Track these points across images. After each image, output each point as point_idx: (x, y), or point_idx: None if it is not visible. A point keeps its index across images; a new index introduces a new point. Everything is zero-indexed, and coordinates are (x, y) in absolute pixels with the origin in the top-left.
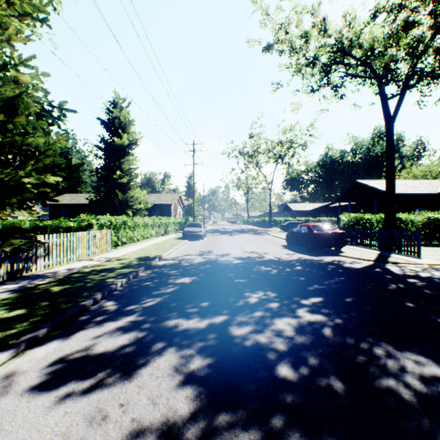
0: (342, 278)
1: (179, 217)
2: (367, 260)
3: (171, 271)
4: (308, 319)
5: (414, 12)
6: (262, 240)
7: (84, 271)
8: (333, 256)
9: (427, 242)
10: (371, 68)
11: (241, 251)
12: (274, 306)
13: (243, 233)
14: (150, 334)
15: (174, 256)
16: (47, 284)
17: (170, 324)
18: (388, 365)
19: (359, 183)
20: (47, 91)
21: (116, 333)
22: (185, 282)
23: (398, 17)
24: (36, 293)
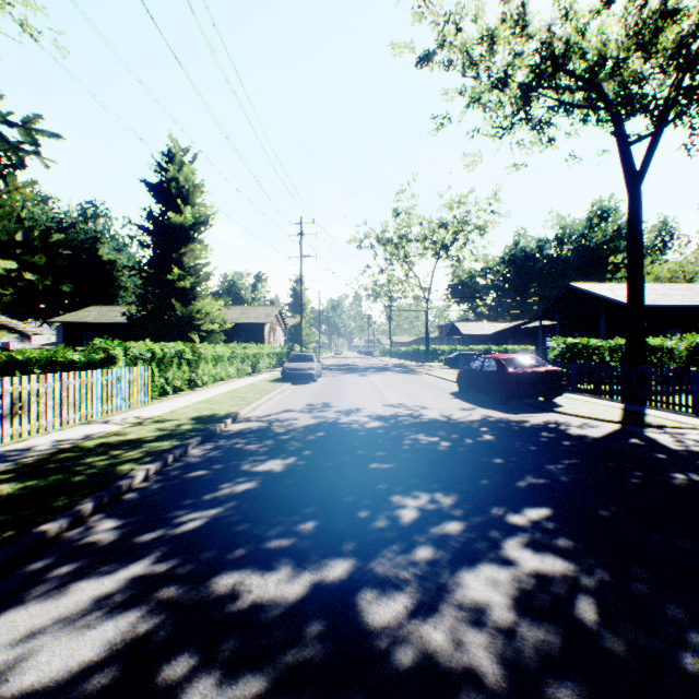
0: (575, 459)
1: (279, 345)
2: (608, 422)
3: (251, 444)
4: (534, 569)
5: None
6: (416, 384)
7: (84, 446)
8: (543, 414)
9: None
10: (601, 92)
11: (381, 403)
12: (455, 533)
13: (384, 371)
14: (168, 622)
15: (262, 413)
16: None
17: (223, 589)
18: None
19: (576, 288)
20: None
21: (86, 620)
22: (274, 471)
23: (649, 2)
24: None
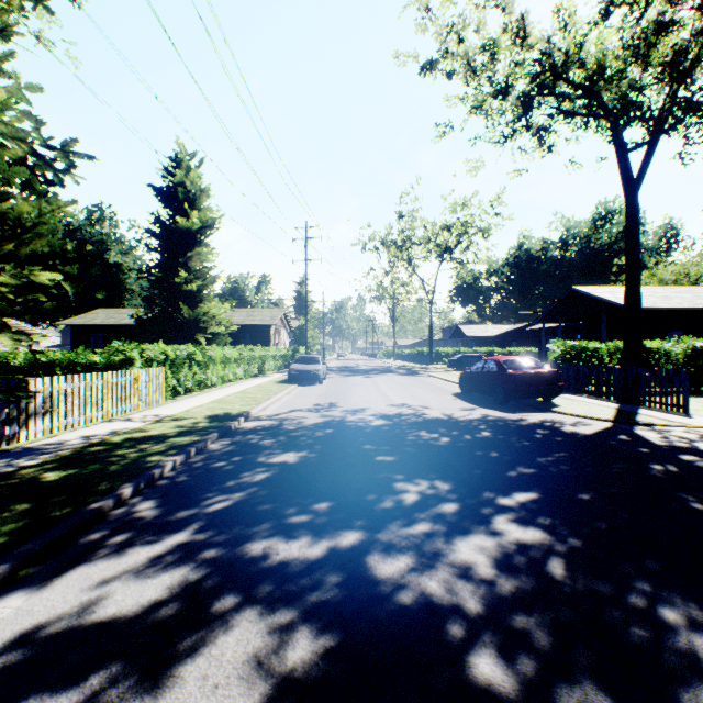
0: (565, 453)
1: (284, 347)
2: (600, 420)
3: (265, 440)
4: (516, 538)
5: (673, 3)
6: (419, 385)
7: (112, 440)
8: (540, 413)
9: (691, 388)
10: (600, 100)
11: (385, 403)
12: (450, 511)
13: (388, 373)
14: (214, 574)
15: (271, 412)
16: (37, 468)
17: (255, 552)
18: (698, 651)
19: (577, 291)
20: (40, 120)
21: (147, 573)
22: (289, 462)
23: (645, 14)
24: (13, 485)
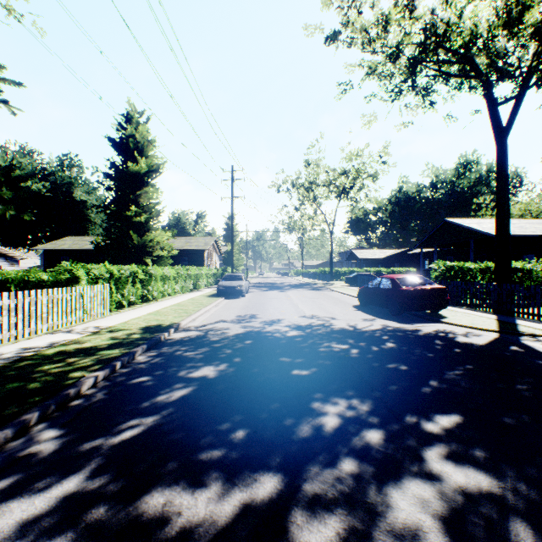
0: (469, 365)
1: (215, 267)
2: (487, 331)
3: (189, 351)
4: (459, 485)
5: None
6: (324, 299)
7: (45, 353)
8: (432, 324)
9: None
10: (473, 64)
11: (298, 315)
12: (376, 442)
13: (298, 288)
14: None
15: (199, 323)
16: None
17: (152, 510)
18: None
19: (450, 222)
20: None
21: None
22: (208, 377)
23: None
24: None
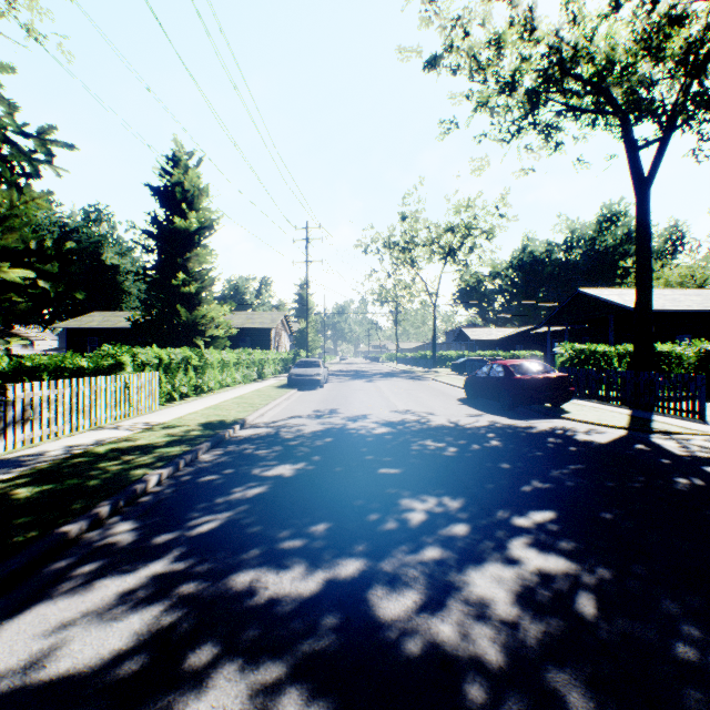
0: (581, 464)
1: (284, 351)
2: (614, 428)
3: (260, 450)
4: (538, 568)
5: None
6: (423, 390)
7: (96, 451)
8: (550, 420)
9: None
10: (609, 96)
11: (388, 409)
12: (462, 534)
13: (391, 377)
14: (191, 615)
15: (269, 419)
16: (9, 483)
17: (240, 585)
18: None
19: (584, 293)
20: (13, 104)
21: (113, 613)
22: (284, 476)
23: (657, 7)
24: None
